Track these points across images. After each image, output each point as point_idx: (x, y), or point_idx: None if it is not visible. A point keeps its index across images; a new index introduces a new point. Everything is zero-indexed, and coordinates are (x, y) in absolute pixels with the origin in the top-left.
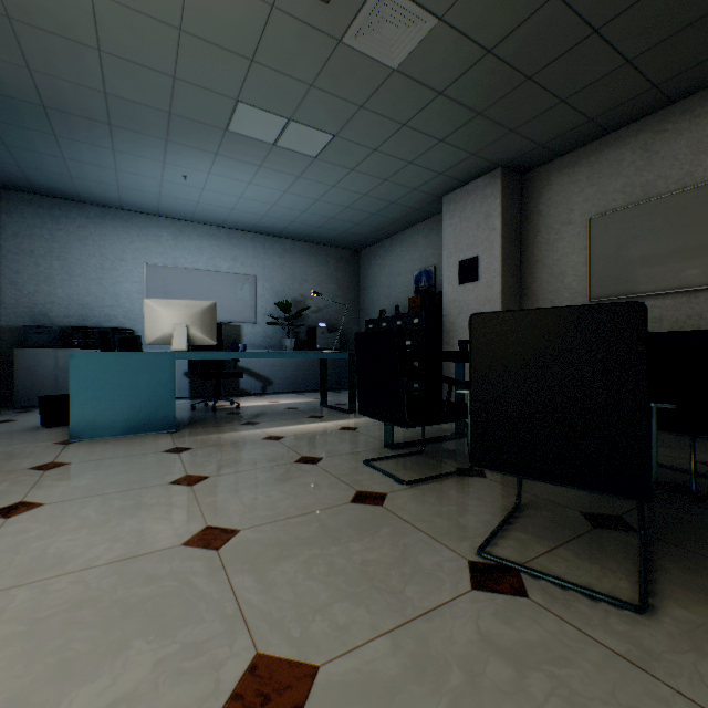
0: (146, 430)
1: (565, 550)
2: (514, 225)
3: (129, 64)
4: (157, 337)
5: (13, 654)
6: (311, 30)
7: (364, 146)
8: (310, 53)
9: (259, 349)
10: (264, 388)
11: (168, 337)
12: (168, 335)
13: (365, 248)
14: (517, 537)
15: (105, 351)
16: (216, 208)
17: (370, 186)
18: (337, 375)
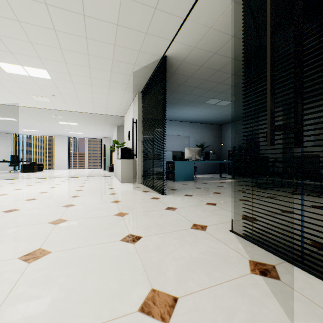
0: (188, 180)
1: (306, 193)
2: (286, 121)
3: (191, 95)
4: (187, 157)
5: (236, 195)
6: (239, 88)
7: (240, 103)
8: (237, 91)
9: (190, 159)
10: (194, 172)
11: (190, 157)
12: (190, 156)
13: (224, 124)
14: (297, 192)
15: (175, 160)
16: (183, 117)
17: (236, 110)
18: (216, 168)
